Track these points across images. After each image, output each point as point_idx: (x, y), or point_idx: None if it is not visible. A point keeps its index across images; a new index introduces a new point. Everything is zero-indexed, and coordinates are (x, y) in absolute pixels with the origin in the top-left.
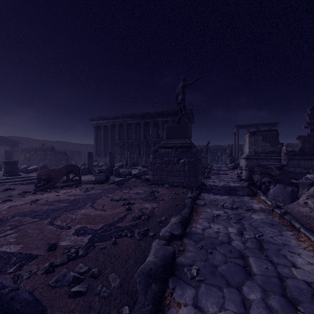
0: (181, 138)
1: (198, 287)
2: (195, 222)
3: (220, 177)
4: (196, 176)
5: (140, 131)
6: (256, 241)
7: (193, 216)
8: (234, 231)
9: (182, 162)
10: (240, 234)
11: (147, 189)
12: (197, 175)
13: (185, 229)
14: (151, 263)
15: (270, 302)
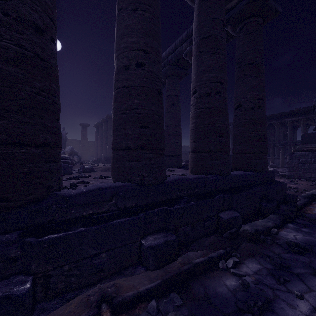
0: None
1: None
2: None
3: None
4: None
5: None
6: None
7: None
8: None
9: None
10: None
11: (286, 180)
12: None
13: None
14: (304, 194)
15: None
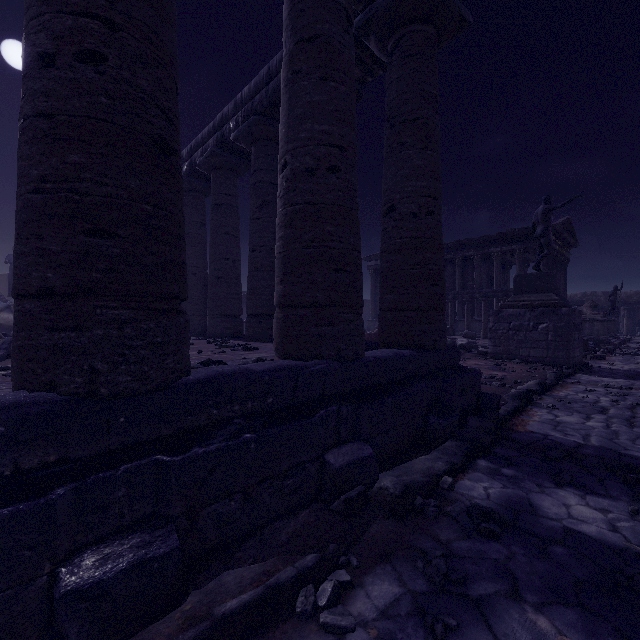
0: (542, 292)
1: (553, 410)
2: (557, 391)
3: (633, 359)
4: (568, 349)
5: (453, 273)
6: (630, 405)
7: (556, 388)
8: (607, 399)
9: (543, 328)
10: (612, 401)
11: (488, 362)
12: (570, 347)
13: (544, 393)
14: (514, 391)
15: (611, 420)
